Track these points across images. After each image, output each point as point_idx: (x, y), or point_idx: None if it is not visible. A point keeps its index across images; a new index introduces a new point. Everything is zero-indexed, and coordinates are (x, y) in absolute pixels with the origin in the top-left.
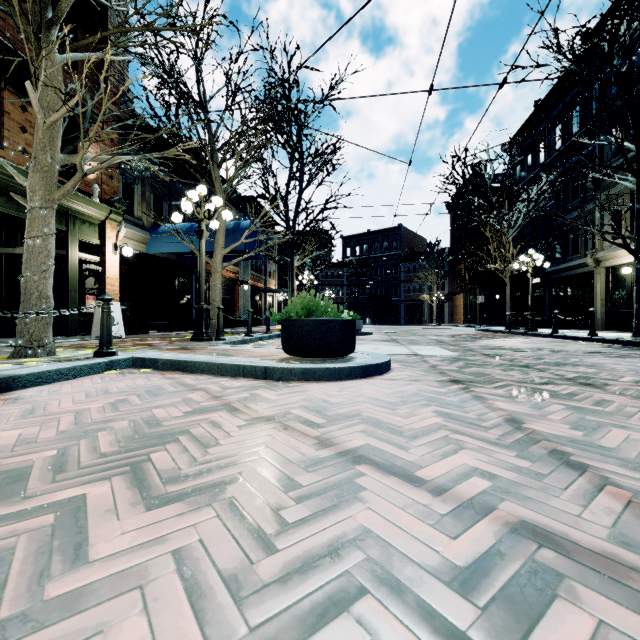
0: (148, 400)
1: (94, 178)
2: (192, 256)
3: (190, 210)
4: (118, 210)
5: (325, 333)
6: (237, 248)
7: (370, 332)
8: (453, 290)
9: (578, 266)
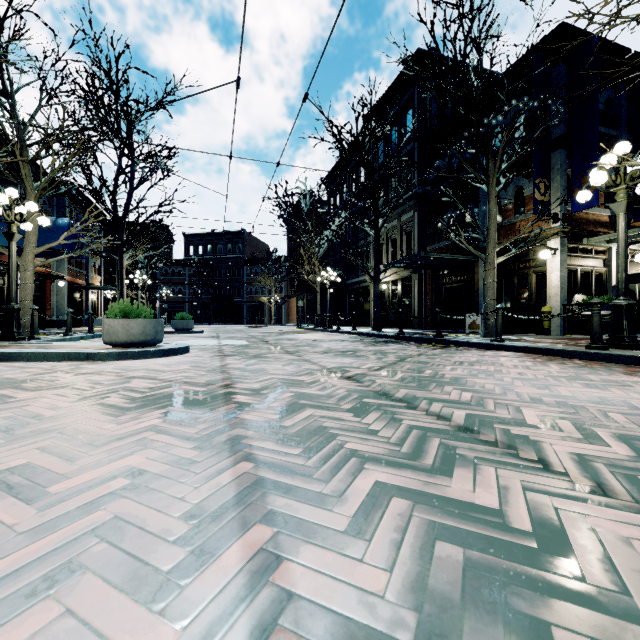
0: None
1: None
2: None
3: None
4: None
5: (138, 329)
6: (53, 246)
7: (201, 331)
8: (289, 294)
9: (363, 281)
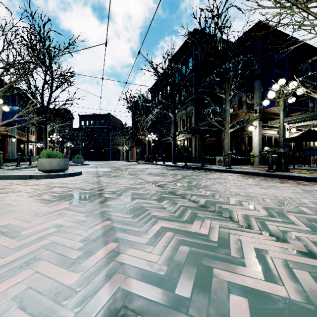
0: None
1: None
2: None
3: None
4: None
5: (56, 163)
6: (10, 121)
7: (88, 164)
8: (132, 145)
9: (169, 139)
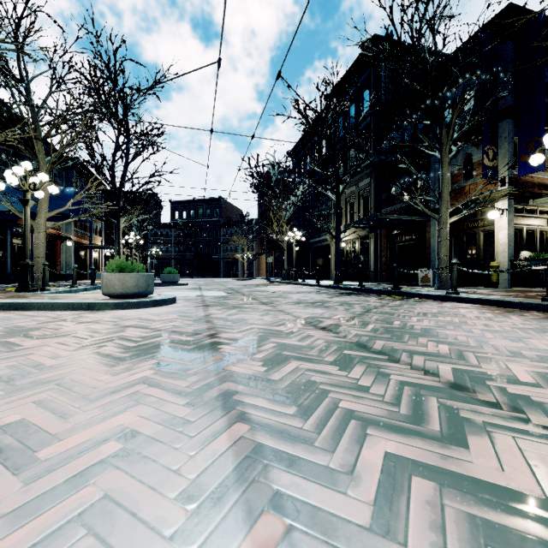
0: (6, 321)
1: None
2: (8, 213)
3: (16, 183)
4: None
5: (132, 282)
6: (61, 212)
7: (185, 283)
8: (259, 251)
9: (324, 240)
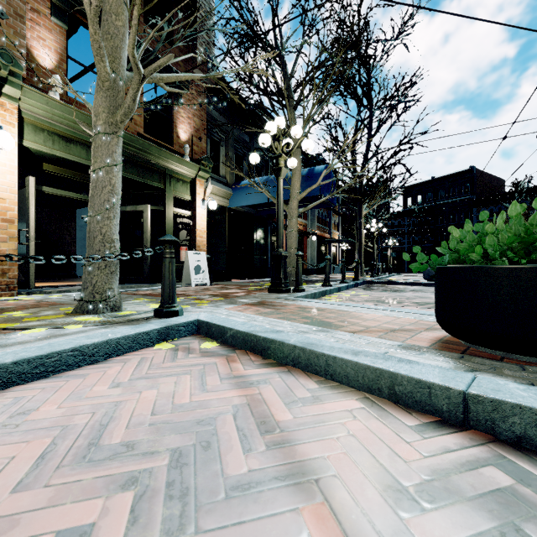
0: None
1: (186, 140)
2: (268, 209)
3: (268, 142)
4: (205, 167)
5: None
6: (311, 194)
7: None
8: None
9: None
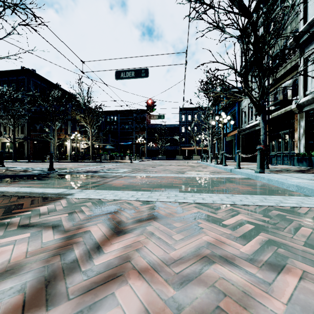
0: None
1: None
2: None
3: None
4: None
5: None
6: None
7: None
8: None
9: None
